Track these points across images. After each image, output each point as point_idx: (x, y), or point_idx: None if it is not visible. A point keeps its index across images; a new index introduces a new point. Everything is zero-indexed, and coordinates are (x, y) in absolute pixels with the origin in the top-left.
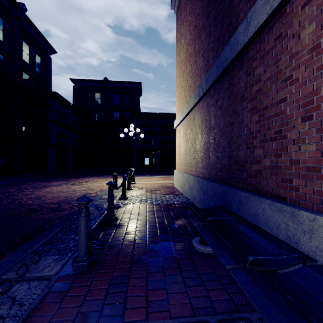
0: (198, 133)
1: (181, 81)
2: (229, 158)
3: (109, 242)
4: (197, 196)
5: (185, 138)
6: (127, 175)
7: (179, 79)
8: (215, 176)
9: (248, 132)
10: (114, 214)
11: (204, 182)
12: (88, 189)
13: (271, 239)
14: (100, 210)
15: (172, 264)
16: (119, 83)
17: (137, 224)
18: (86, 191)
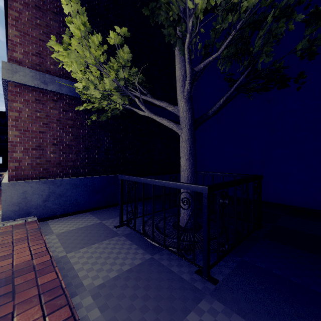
0: None
1: None
2: None
3: None
4: None
5: None
6: None
7: None
8: None
9: None
10: None
11: None
12: None
13: (0, 175)
14: None
15: None
16: None
17: None
18: None
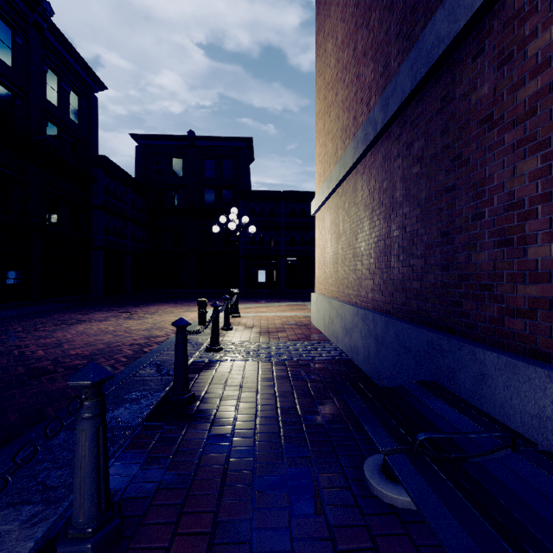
0: (363, 219)
1: (327, 123)
2: (445, 268)
3: (169, 463)
4: (362, 347)
5: (335, 230)
6: (224, 303)
7: (322, 120)
8: (404, 308)
9: (505, 205)
10: (188, 389)
11: (378, 320)
12: (152, 327)
13: None
14: (165, 374)
15: (319, 548)
16: (215, 139)
17: (236, 413)
18: (148, 330)
